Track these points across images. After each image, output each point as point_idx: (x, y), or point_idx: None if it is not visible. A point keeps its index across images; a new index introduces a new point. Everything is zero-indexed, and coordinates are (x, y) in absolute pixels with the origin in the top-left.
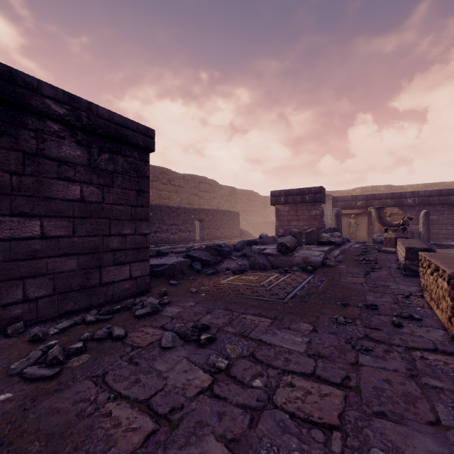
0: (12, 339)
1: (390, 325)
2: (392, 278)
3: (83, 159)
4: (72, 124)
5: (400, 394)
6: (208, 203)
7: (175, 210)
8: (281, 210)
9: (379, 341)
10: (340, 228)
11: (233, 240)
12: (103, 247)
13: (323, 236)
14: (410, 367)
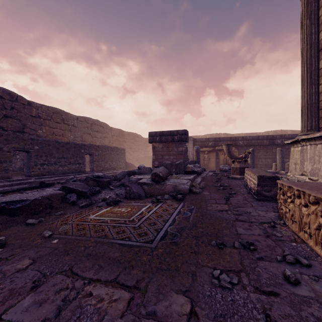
0: None
1: (284, 283)
2: (249, 203)
3: None
4: None
5: None
6: (100, 141)
7: (64, 145)
8: (157, 147)
9: None
10: (199, 160)
11: (120, 170)
12: None
13: (188, 167)
14: None
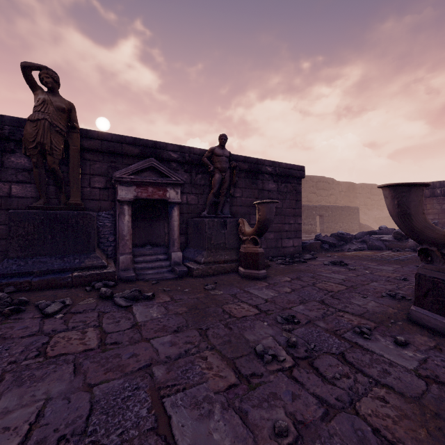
0: None
1: None
2: None
3: (275, 188)
4: (273, 174)
5: None
6: (325, 199)
7: None
8: None
9: None
10: None
11: (352, 233)
12: (282, 229)
13: None
14: None
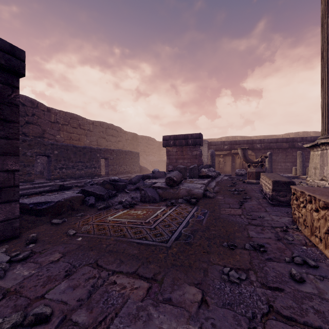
0: None
1: (290, 280)
2: (263, 208)
3: None
4: None
5: None
6: (114, 145)
7: (81, 149)
8: (171, 151)
9: (291, 320)
10: (213, 164)
11: (134, 174)
12: None
13: (202, 171)
14: None
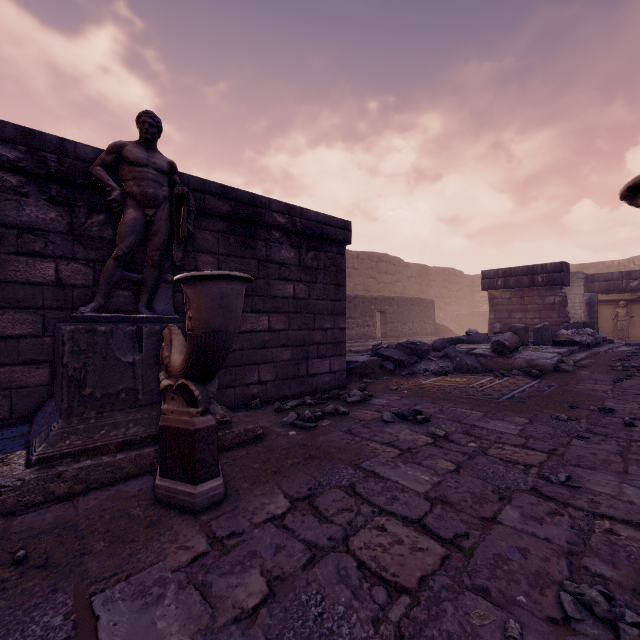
0: (258, 410)
1: (620, 425)
2: None
3: (295, 260)
4: (290, 230)
5: (600, 460)
6: (389, 288)
7: (352, 299)
8: (498, 297)
9: (599, 434)
10: (594, 322)
11: (426, 338)
12: (309, 340)
13: (560, 334)
14: (622, 449)
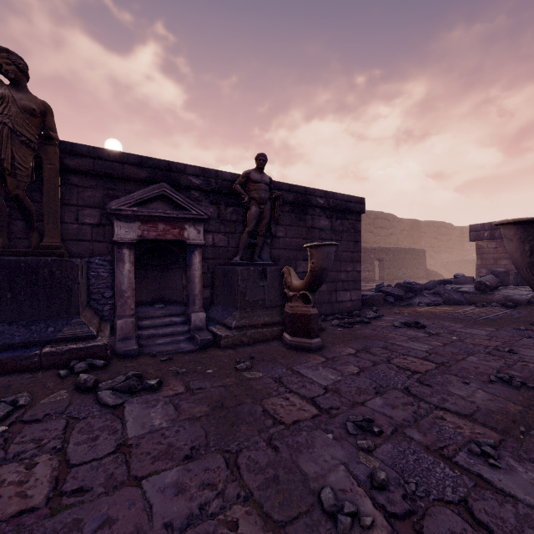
0: None
1: None
2: None
3: (328, 226)
4: (326, 208)
5: None
6: (384, 240)
7: None
8: (485, 246)
9: None
10: None
11: (418, 281)
12: (337, 278)
13: None
14: None
